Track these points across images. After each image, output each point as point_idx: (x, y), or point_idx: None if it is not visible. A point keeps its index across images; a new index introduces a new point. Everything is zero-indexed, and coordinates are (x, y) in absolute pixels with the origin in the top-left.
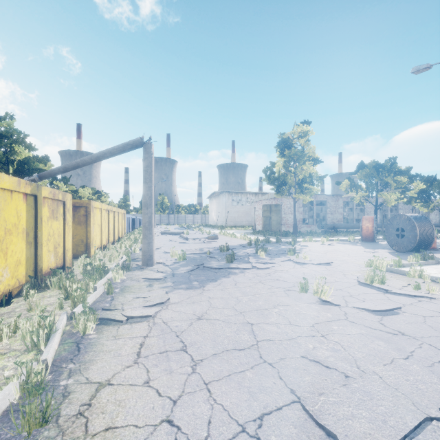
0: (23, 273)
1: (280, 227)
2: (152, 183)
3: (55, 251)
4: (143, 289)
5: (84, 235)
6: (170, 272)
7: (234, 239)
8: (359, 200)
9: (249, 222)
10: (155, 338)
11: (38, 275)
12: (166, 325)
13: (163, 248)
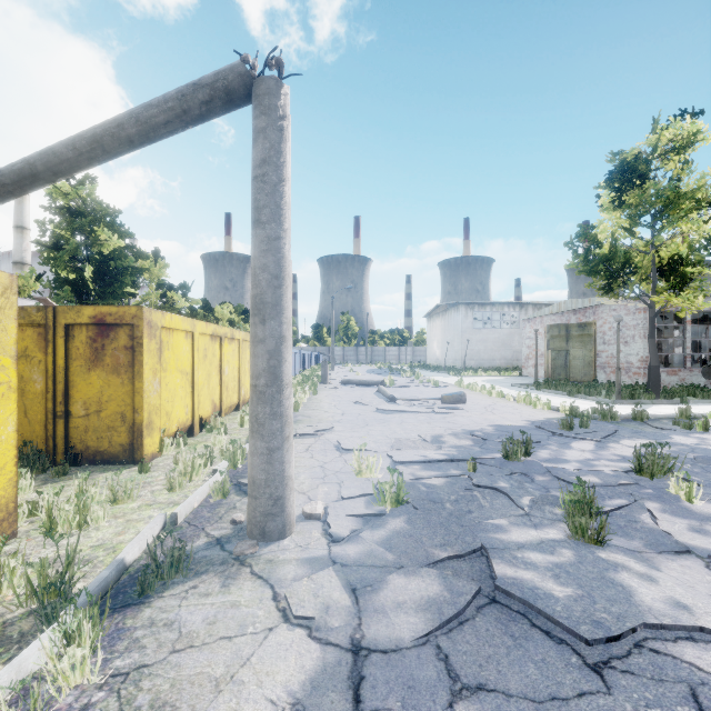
0: None
1: (591, 373)
2: (284, 225)
3: None
4: None
5: (127, 401)
6: (341, 624)
7: (500, 402)
8: None
9: (507, 360)
10: None
11: None
12: None
13: (338, 428)
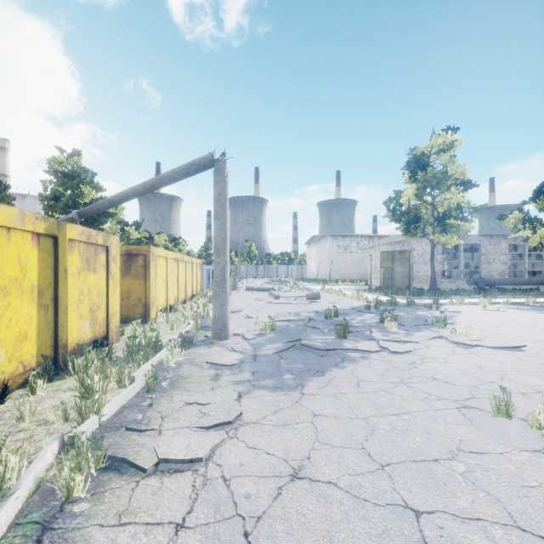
0: (33, 351)
1: (407, 283)
2: (227, 218)
3: (92, 316)
4: (204, 383)
5: (142, 292)
6: (250, 352)
7: (342, 299)
8: (538, 242)
9: (360, 275)
10: (198, 536)
11: (60, 353)
12: (227, 490)
13: (245, 310)
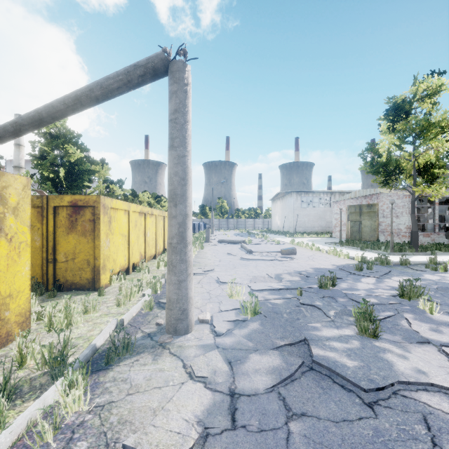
0: None
1: (375, 236)
2: (188, 148)
3: None
4: None
5: (90, 253)
6: (223, 380)
7: (318, 254)
8: None
9: (322, 227)
10: None
11: None
12: None
13: (217, 270)
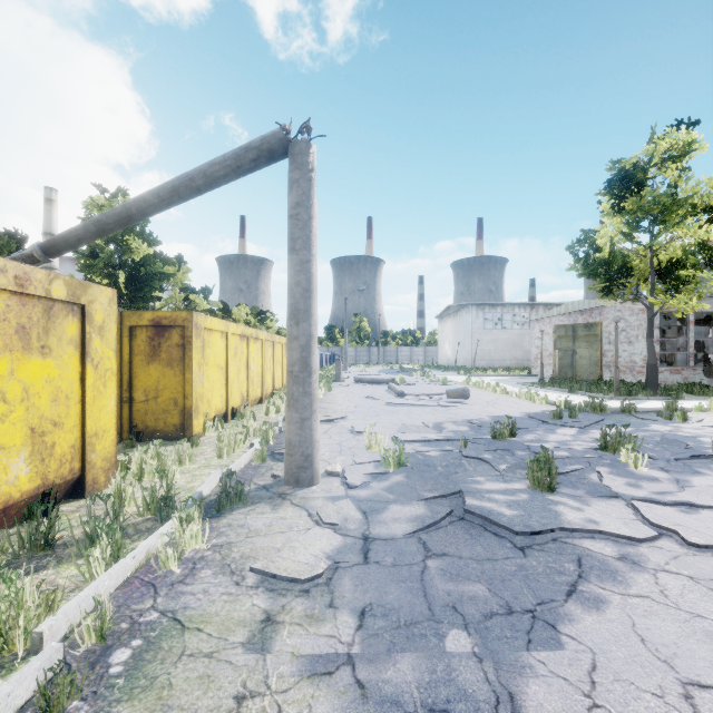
0: None
1: (597, 372)
2: (313, 251)
3: (36, 443)
4: (223, 666)
5: (178, 389)
6: (355, 527)
7: (503, 398)
8: None
9: (517, 360)
10: None
11: None
12: None
13: (351, 417)
